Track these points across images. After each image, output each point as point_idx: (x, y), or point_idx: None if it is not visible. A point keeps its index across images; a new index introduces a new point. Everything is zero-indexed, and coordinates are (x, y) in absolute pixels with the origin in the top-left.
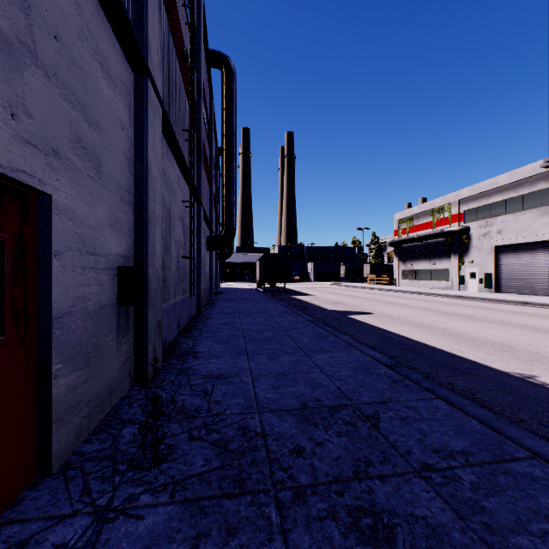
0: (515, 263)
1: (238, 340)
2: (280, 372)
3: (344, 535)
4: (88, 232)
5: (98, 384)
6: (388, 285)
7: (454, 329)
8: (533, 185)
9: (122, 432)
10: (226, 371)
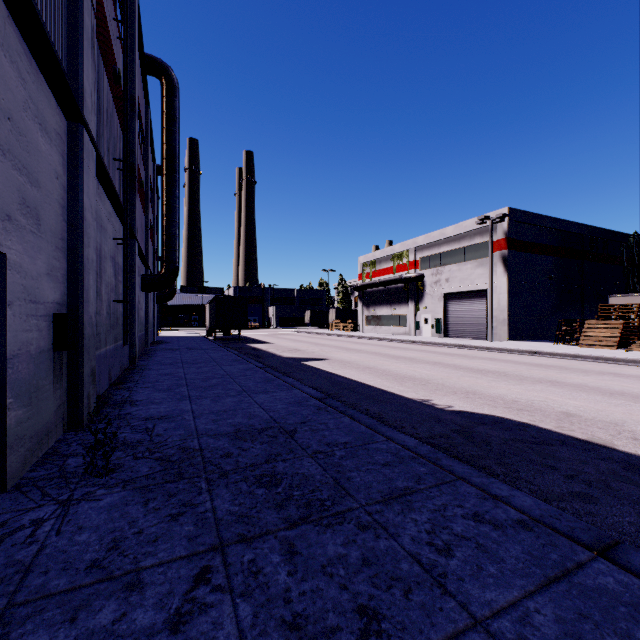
0: (460, 310)
1: (181, 388)
2: (222, 410)
3: (250, 486)
4: (31, 283)
5: (38, 423)
6: (352, 331)
7: (392, 370)
8: (472, 239)
9: (67, 462)
10: (167, 413)
